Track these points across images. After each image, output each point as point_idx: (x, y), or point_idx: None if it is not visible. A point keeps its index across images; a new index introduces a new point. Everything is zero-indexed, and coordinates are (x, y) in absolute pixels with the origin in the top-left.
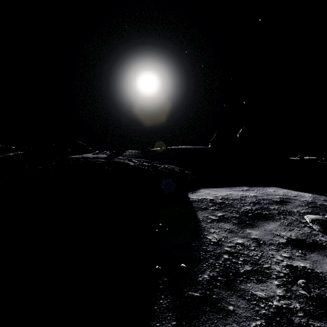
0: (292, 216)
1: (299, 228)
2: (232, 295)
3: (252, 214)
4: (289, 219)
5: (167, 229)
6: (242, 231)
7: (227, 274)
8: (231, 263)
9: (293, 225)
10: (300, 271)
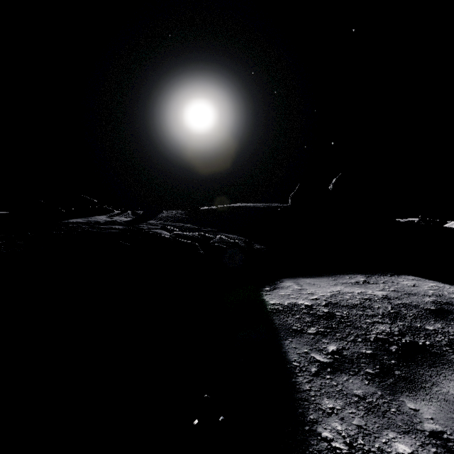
0: None
1: None
2: None
3: (399, 348)
4: None
5: (221, 419)
6: (395, 404)
7: None
8: None
9: None
10: None
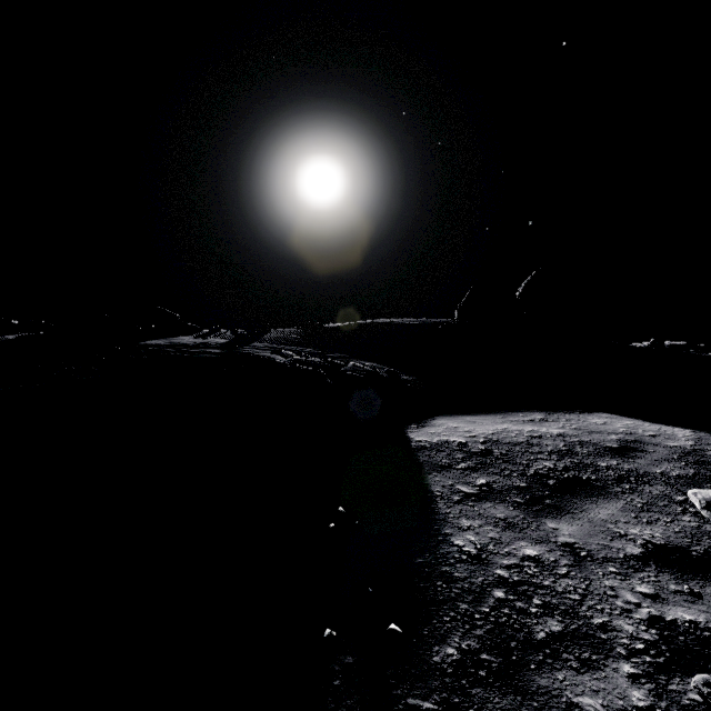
0: (651, 486)
1: (671, 517)
2: (518, 706)
3: (558, 482)
4: (645, 495)
5: (356, 523)
6: (536, 524)
7: (503, 645)
8: (513, 613)
9: (656, 509)
10: (684, 634)
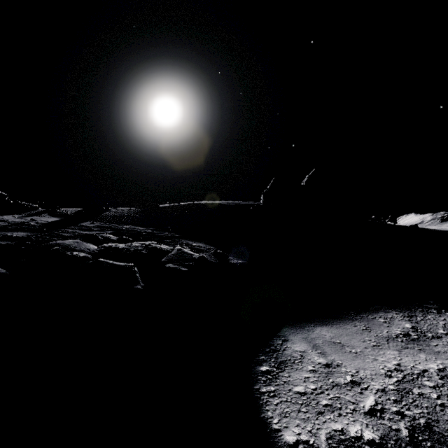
0: None
1: None
2: None
3: None
4: None
5: None
6: None
7: None
8: None
9: None
10: None
